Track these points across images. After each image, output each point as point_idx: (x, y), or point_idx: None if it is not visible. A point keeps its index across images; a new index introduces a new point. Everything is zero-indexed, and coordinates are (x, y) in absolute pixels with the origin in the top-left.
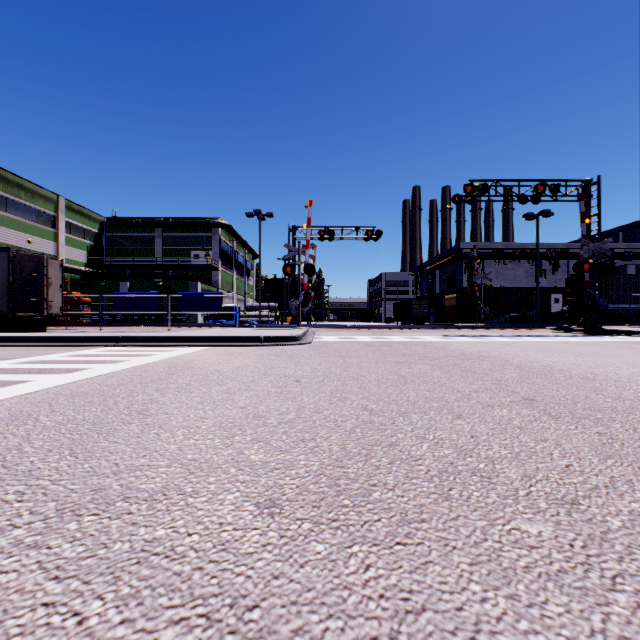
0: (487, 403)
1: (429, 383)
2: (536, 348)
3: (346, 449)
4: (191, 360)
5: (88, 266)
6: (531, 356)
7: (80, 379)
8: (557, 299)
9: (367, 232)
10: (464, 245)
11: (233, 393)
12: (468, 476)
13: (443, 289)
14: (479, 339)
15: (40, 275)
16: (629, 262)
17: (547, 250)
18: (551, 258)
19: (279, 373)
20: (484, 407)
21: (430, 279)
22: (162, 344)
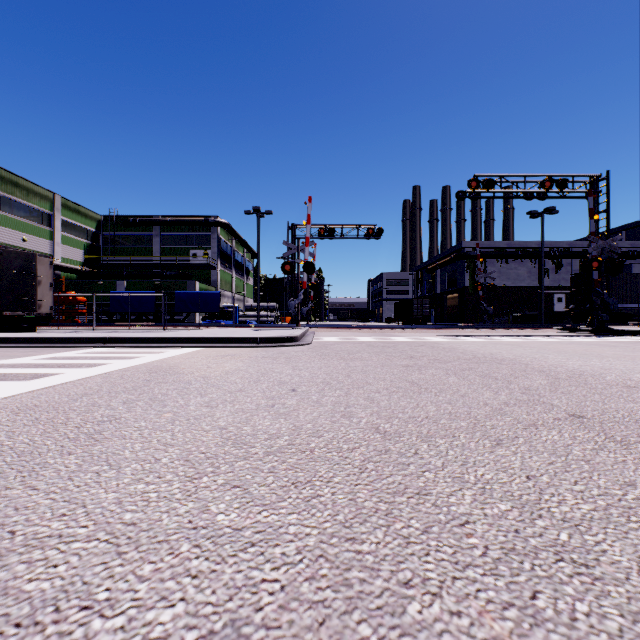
0: (527, 421)
1: (448, 393)
2: (551, 349)
3: (357, 501)
4: (177, 363)
5: (85, 265)
6: (550, 359)
7: (41, 387)
8: (560, 299)
9: (368, 230)
10: (466, 244)
11: (215, 407)
12: (552, 561)
13: (444, 289)
14: (486, 340)
15: (28, 273)
16: (633, 261)
17: (550, 249)
18: (554, 257)
19: (273, 379)
20: (526, 427)
21: (431, 279)
22: (151, 345)
